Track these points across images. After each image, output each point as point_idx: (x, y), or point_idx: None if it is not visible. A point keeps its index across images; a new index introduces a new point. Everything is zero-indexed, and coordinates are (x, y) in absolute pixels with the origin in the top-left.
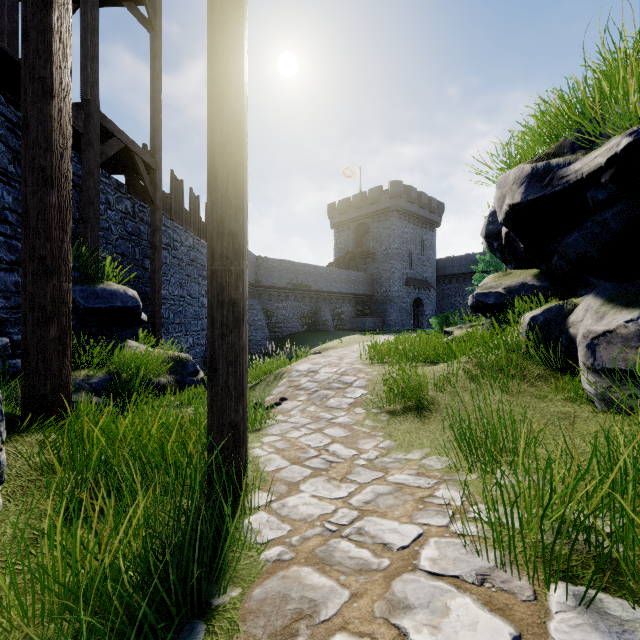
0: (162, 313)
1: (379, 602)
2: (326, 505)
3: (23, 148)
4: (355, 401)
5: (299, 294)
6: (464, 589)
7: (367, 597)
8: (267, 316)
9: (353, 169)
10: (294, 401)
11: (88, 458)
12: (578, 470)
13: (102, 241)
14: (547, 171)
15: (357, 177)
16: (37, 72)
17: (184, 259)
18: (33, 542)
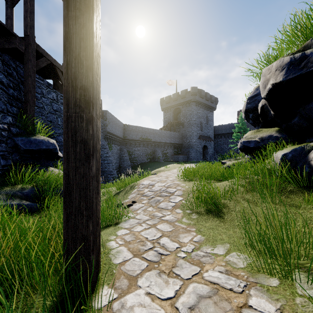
0: None
1: None
2: (157, 309)
3: None
4: (176, 204)
5: (145, 143)
6: None
7: None
8: (129, 154)
9: (172, 81)
10: (140, 203)
11: None
12: None
13: (39, 114)
14: (303, 58)
15: (174, 85)
16: None
17: None
18: None
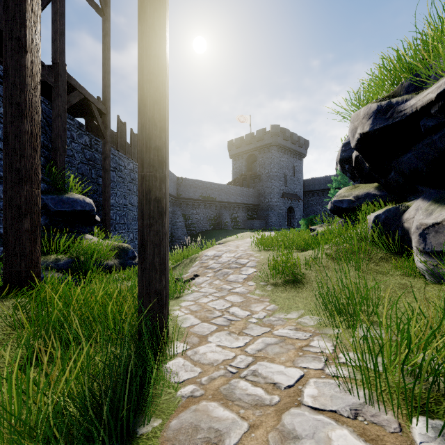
0: (111, 216)
1: (272, 433)
2: (228, 352)
3: (4, 89)
4: (248, 277)
5: (207, 204)
6: (341, 422)
7: (262, 428)
8: (185, 219)
9: (245, 116)
10: (204, 277)
11: (49, 317)
12: (426, 325)
13: (68, 164)
14: (389, 107)
15: (248, 122)
16: (14, 33)
17: (127, 178)
18: (3, 381)
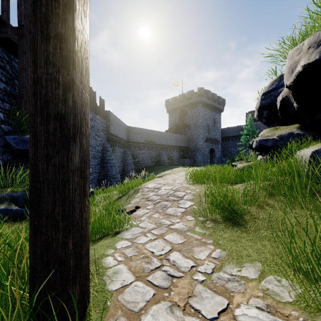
0: None
1: None
2: None
3: None
4: (186, 210)
5: (150, 146)
6: None
7: None
8: (133, 157)
9: (178, 81)
10: (144, 209)
11: None
12: None
13: None
14: None
15: (180, 86)
16: None
17: None
18: None
